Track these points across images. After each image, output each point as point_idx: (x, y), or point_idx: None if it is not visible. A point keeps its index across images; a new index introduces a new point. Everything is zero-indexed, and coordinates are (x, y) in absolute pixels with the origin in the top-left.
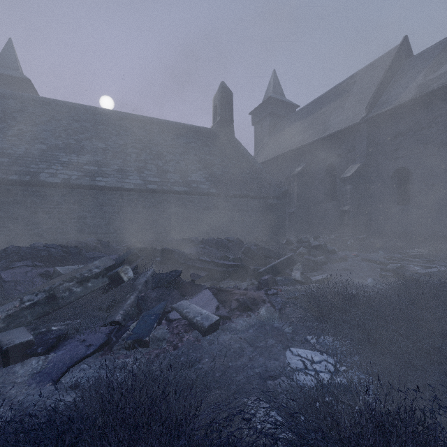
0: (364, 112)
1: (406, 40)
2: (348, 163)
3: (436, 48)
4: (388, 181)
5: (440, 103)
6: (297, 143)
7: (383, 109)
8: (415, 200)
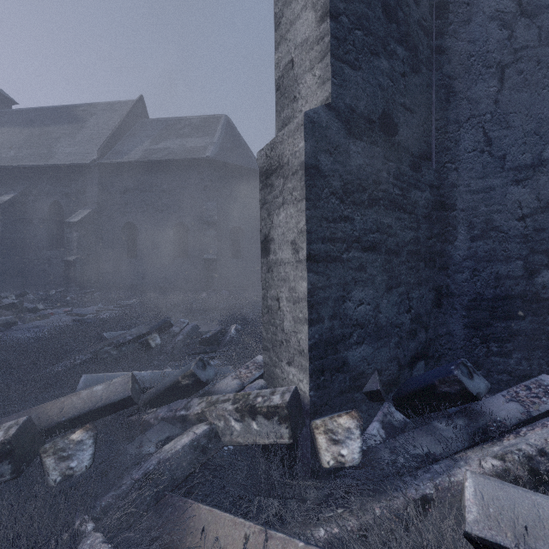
0: (96, 154)
1: (142, 100)
2: (79, 206)
3: (162, 123)
4: (119, 233)
5: (157, 174)
6: (6, 160)
7: (114, 159)
8: (141, 255)
